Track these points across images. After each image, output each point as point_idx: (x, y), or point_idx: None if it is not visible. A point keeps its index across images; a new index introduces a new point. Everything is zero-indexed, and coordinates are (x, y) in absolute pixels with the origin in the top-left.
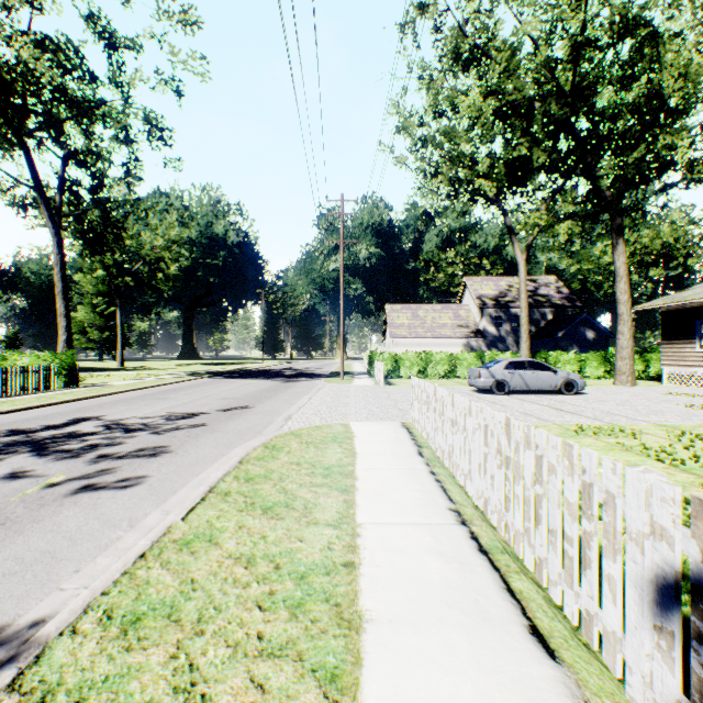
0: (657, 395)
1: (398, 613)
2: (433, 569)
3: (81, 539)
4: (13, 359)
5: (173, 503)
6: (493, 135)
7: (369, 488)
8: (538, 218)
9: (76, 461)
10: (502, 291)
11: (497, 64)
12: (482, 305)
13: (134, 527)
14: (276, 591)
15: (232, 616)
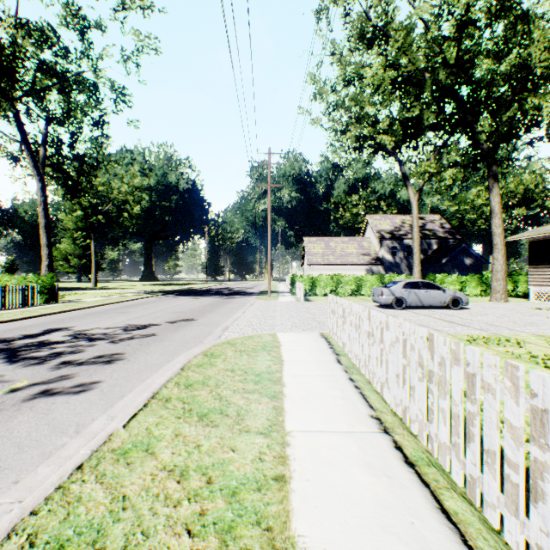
0: (528, 310)
1: (332, 540)
2: (363, 484)
3: (28, 446)
4: (4, 280)
5: (118, 408)
6: (392, 99)
7: (296, 394)
8: (428, 166)
9: (41, 367)
10: (397, 226)
11: (395, 41)
12: (381, 238)
13: (79, 433)
14: (206, 511)
15: (159, 544)
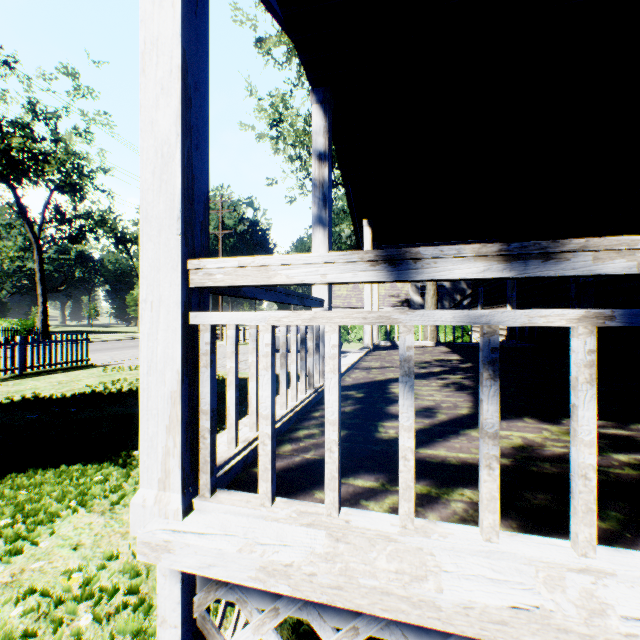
0: None
1: None
2: None
3: None
4: (0, 323)
5: None
6: None
7: None
8: None
9: None
10: None
11: None
12: None
13: None
14: None
15: None
